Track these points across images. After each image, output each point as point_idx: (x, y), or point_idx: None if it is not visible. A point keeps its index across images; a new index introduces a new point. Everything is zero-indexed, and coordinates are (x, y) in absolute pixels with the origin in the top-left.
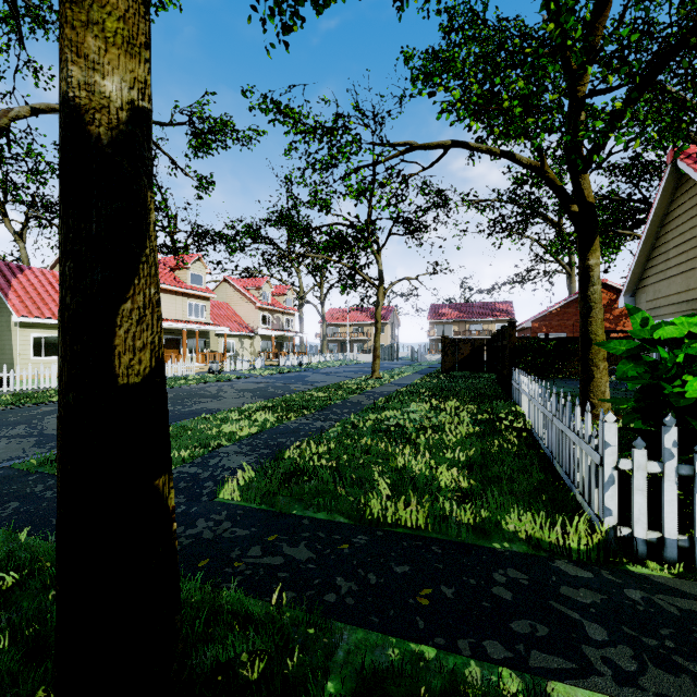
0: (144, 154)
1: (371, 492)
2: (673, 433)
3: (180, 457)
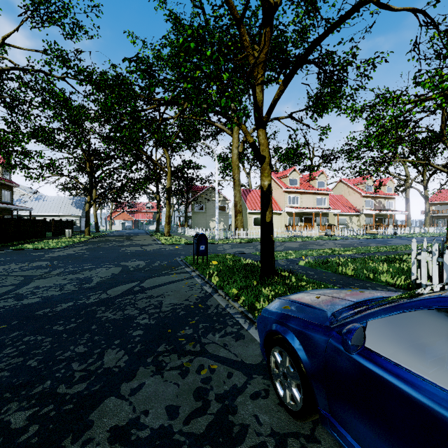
0: (270, 190)
1: (345, 268)
2: (435, 246)
3: (292, 256)
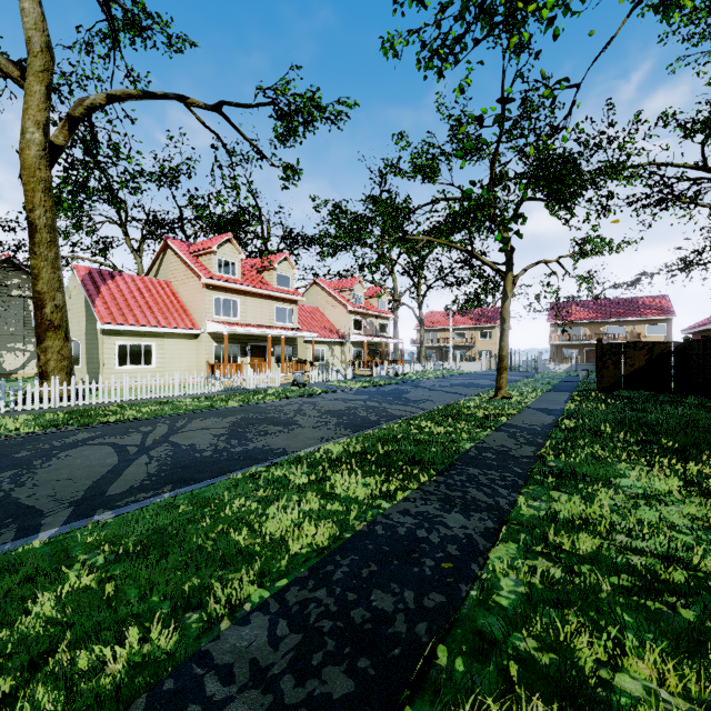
0: None
1: None
2: None
3: (96, 685)
